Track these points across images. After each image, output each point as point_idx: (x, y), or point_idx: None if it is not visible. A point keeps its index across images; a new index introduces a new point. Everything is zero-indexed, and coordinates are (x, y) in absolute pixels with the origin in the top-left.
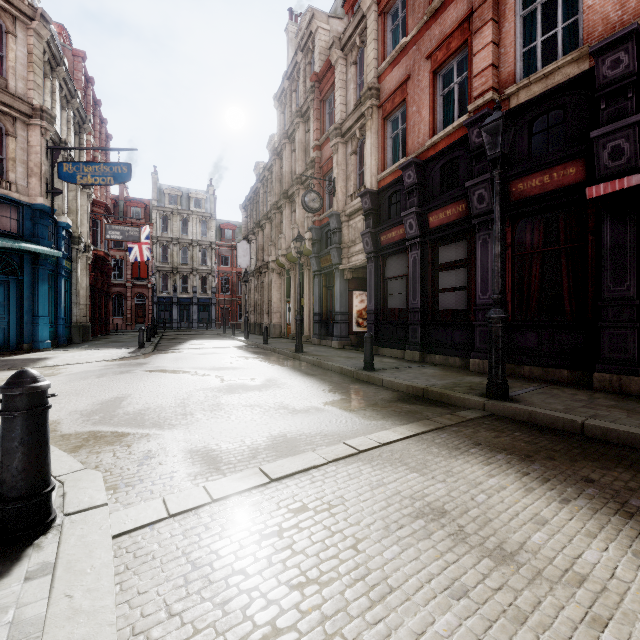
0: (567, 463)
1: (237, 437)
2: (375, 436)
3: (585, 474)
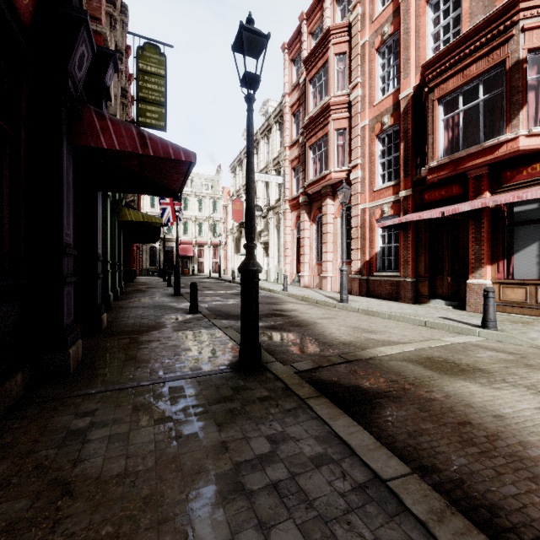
0: (298, 338)
1: (501, 358)
2: (395, 349)
3: (300, 335)
